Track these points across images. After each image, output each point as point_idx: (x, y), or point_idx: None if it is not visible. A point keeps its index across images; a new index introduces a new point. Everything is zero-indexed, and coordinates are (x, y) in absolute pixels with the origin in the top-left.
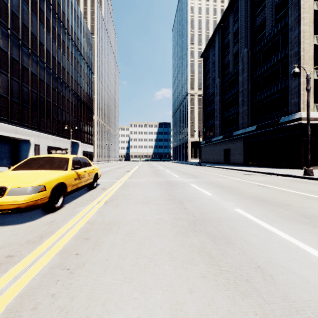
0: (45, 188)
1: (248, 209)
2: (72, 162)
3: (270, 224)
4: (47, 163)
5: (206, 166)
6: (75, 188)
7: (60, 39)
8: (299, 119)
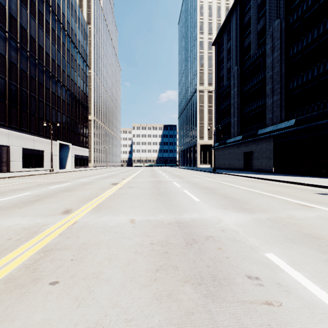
0: None
1: None
2: None
3: None
4: None
5: (226, 174)
6: None
7: (43, 17)
8: None
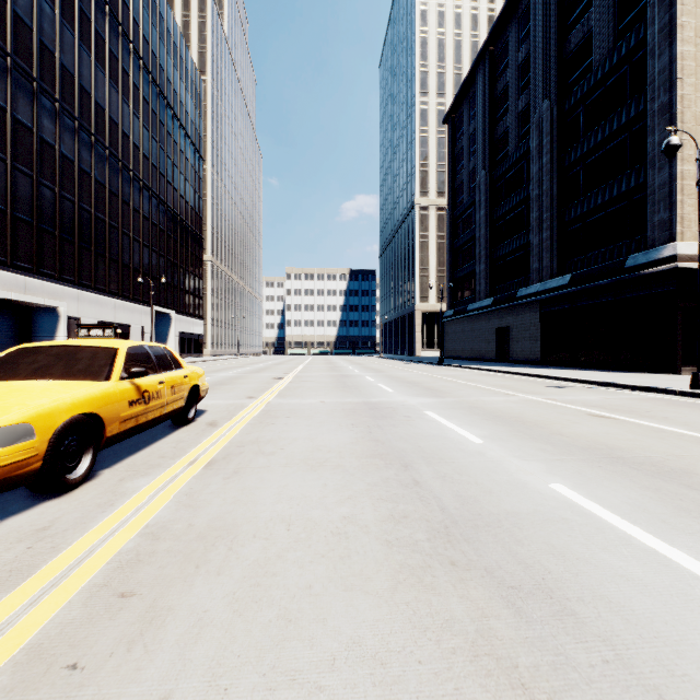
0: (31, 432)
1: (587, 487)
2: (126, 358)
3: (663, 539)
4: (59, 362)
5: (458, 367)
6: (132, 425)
7: (129, 80)
8: (673, 258)
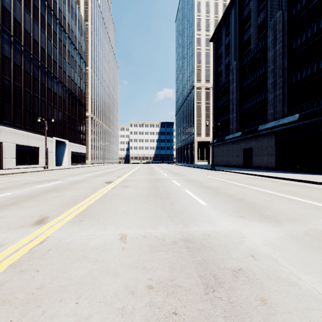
0: None
1: None
2: None
3: None
4: None
5: (225, 171)
6: None
7: (38, 11)
8: None
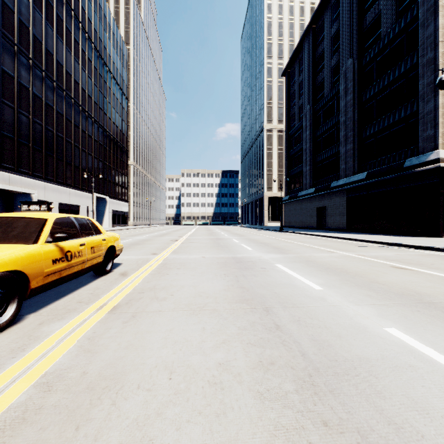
0: None
1: (416, 331)
2: (53, 226)
3: None
4: None
5: (292, 233)
6: (56, 278)
7: (79, 47)
8: (437, 160)
